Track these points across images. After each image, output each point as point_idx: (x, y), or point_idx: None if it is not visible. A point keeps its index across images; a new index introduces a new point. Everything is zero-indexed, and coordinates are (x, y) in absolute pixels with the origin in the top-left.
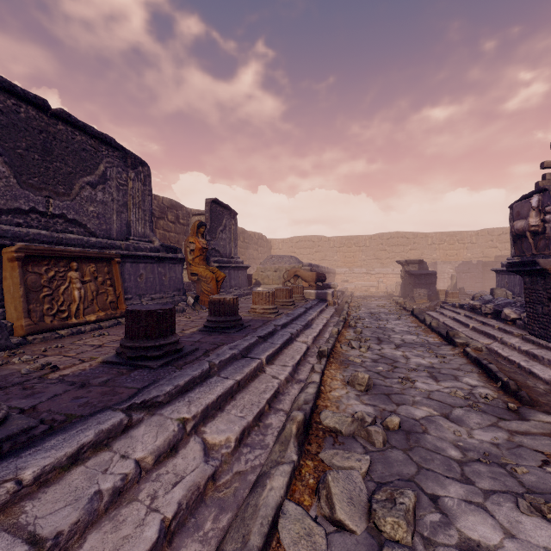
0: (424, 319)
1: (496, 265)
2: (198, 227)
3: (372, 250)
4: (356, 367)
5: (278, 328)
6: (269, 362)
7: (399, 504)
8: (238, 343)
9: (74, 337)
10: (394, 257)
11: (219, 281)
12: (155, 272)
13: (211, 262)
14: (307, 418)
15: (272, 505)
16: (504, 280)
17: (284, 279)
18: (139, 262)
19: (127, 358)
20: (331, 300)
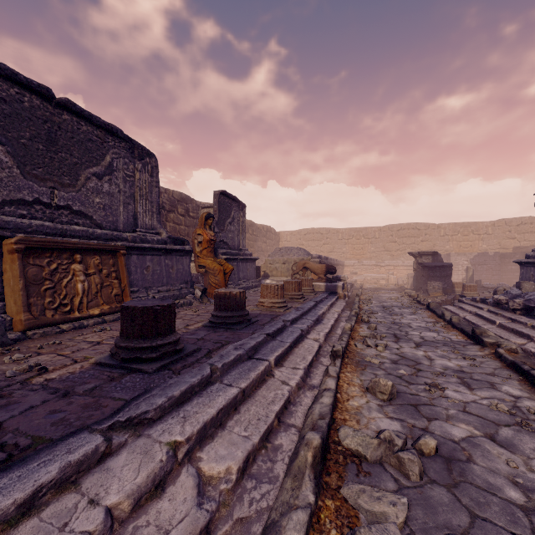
0: (443, 314)
1: (514, 257)
2: (206, 219)
3: (381, 242)
4: (375, 369)
5: (287, 324)
6: (278, 364)
7: None
8: (244, 341)
9: (75, 332)
10: (405, 249)
11: (227, 274)
12: (162, 264)
13: (219, 254)
14: (324, 439)
15: None
16: (529, 272)
17: (293, 271)
18: (146, 254)
19: (121, 360)
20: (341, 292)
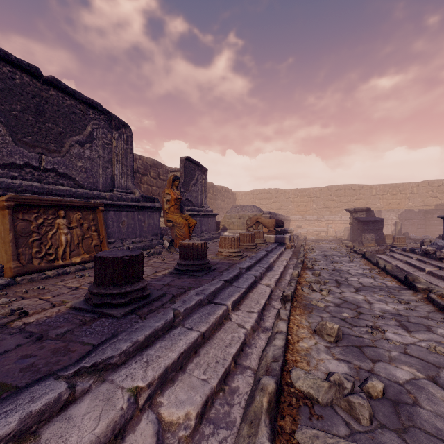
0: (377, 262)
1: (436, 213)
2: (173, 181)
3: (322, 201)
4: (320, 312)
5: (243, 271)
6: (235, 308)
7: None
8: (204, 287)
9: (58, 278)
10: (342, 206)
11: (191, 227)
12: (135, 219)
13: (184, 210)
14: (278, 383)
15: None
16: None
17: (247, 225)
18: (122, 210)
19: (94, 305)
20: (288, 243)
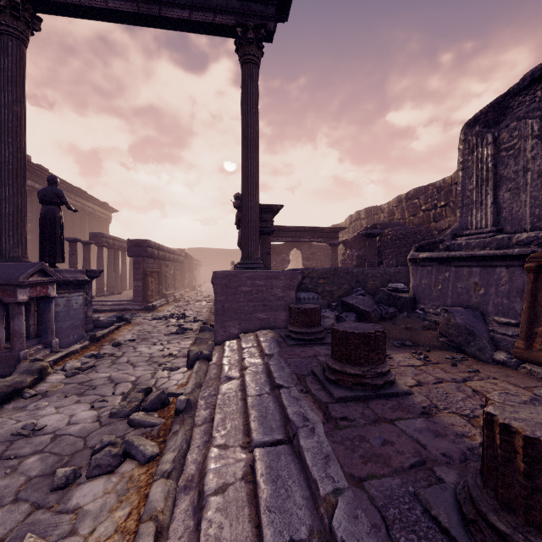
0: None
1: None
2: None
3: None
4: None
5: None
6: (252, 475)
7: (128, 400)
8: (318, 435)
9: (541, 385)
10: None
11: None
12: None
13: None
14: (174, 418)
15: (190, 381)
16: None
17: None
18: None
19: None
20: None
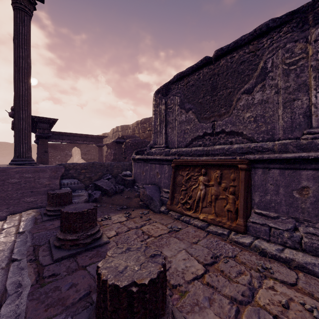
0: None
1: None
2: None
3: None
4: None
5: None
6: None
7: None
8: (21, 298)
9: (172, 222)
10: None
11: None
12: None
13: None
14: None
15: None
16: None
17: None
18: (300, 167)
19: None
20: None
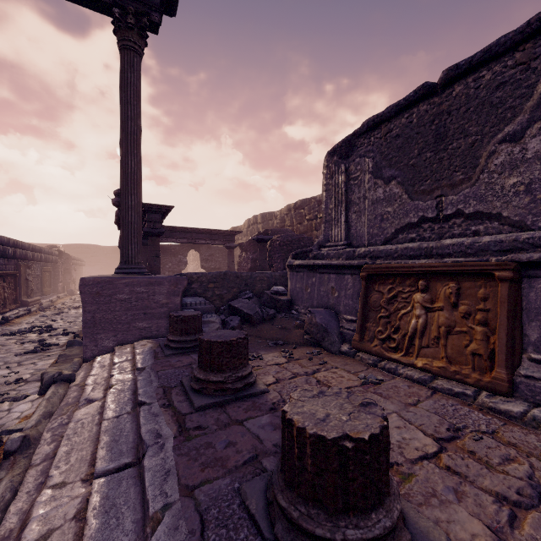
0: None
1: None
2: None
3: None
4: None
5: None
6: (86, 511)
7: None
8: (166, 451)
9: (365, 369)
10: None
11: None
12: None
13: None
14: (1, 464)
15: (37, 412)
16: None
17: None
18: None
19: None
20: None
